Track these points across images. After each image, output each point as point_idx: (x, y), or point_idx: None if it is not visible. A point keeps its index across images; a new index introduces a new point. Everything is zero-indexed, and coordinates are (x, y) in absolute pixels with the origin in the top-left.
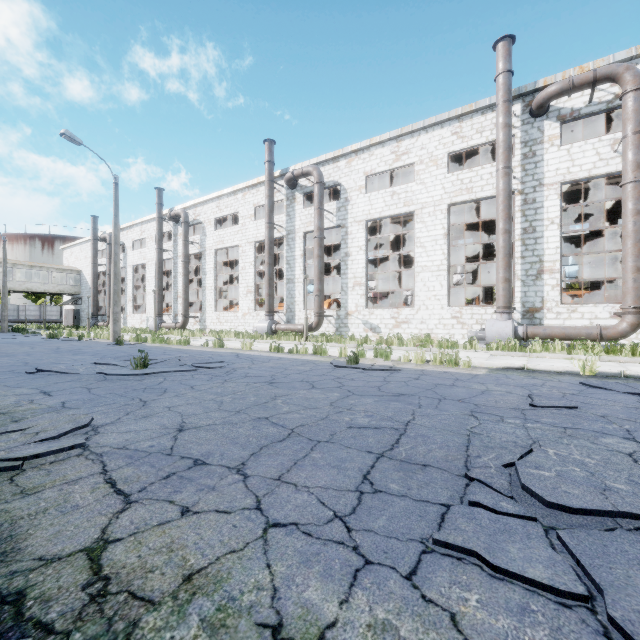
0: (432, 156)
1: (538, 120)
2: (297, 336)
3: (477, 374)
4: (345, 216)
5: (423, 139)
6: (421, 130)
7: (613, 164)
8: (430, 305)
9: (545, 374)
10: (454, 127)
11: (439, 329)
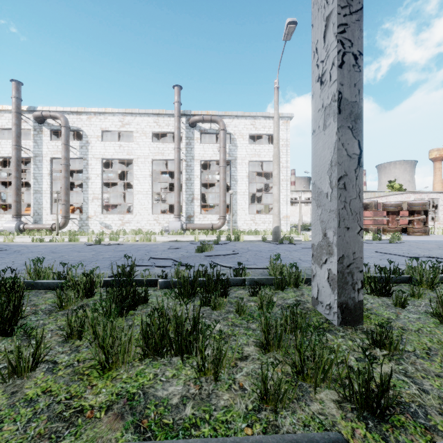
0: (143, 130)
1: (192, 129)
2: (48, 232)
3: (157, 243)
4: (86, 153)
5: (138, 119)
6: (137, 114)
7: (218, 156)
8: (142, 213)
9: (183, 242)
10: (155, 118)
11: (147, 226)
